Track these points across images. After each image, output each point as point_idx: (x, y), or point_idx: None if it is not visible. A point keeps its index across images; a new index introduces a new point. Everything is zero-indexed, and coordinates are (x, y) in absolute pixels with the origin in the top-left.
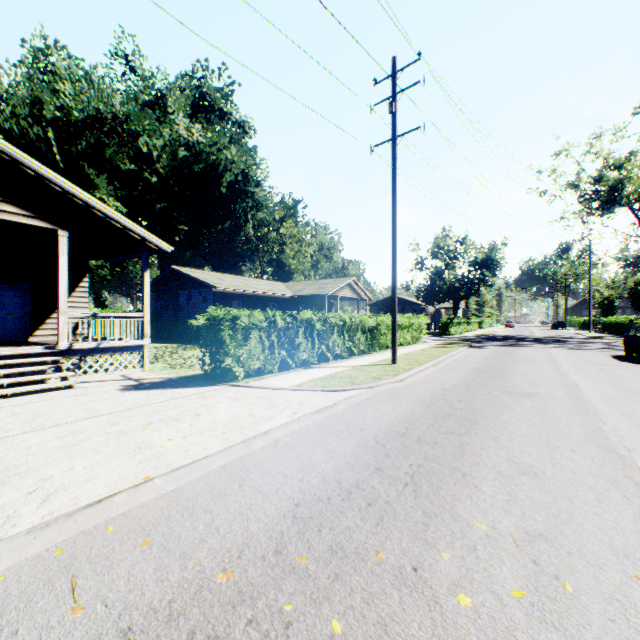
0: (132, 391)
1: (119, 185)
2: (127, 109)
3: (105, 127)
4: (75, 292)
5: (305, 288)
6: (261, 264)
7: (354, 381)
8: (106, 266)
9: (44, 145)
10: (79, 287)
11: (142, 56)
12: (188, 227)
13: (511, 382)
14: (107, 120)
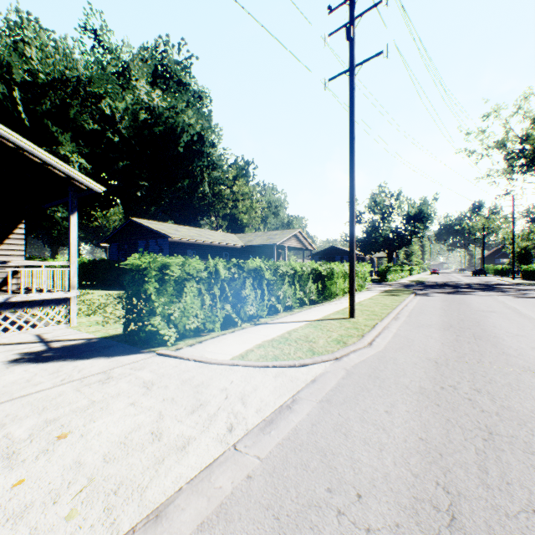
0: (20, 365)
1: (83, 143)
2: (90, 72)
3: (69, 88)
4: (8, 239)
5: (255, 239)
6: (216, 218)
7: (314, 348)
8: None
9: (14, 106)
10: (13, 234)
11: (109, 31)
12: (150, 184)
13: (509, 347)
14: (71, 82)
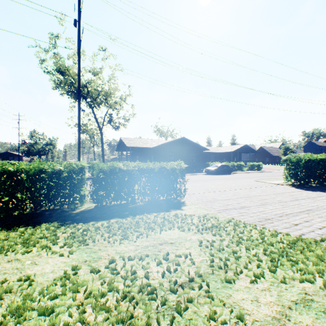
0: None
1: None
2: None
3: None
4: None
5: None
6: None
7: None
8: None
9: None
10: None
11: None
12: None
13: None
14: None
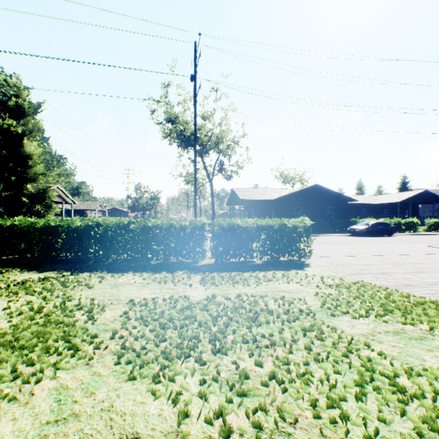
0: None
1: None
2: None
3: None
4: None
5: (80, 206)
6: None
7: None
8: None
9: None
10: None
11: None
12: None
13: None
14: None
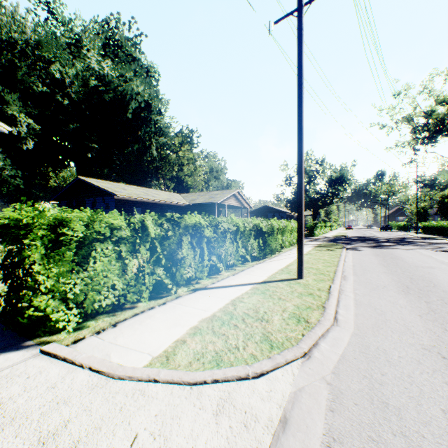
0: None
1: (32, 105)
2: (38, 36)
3: (16, 50)
4: None
5: (198, 198)
6: (164, 180)
7: (269, 333)
8: (23, 177)
9: None
10: None
11: (62, 4)
12: (101, 147)
13: None
14: (18, 44)
